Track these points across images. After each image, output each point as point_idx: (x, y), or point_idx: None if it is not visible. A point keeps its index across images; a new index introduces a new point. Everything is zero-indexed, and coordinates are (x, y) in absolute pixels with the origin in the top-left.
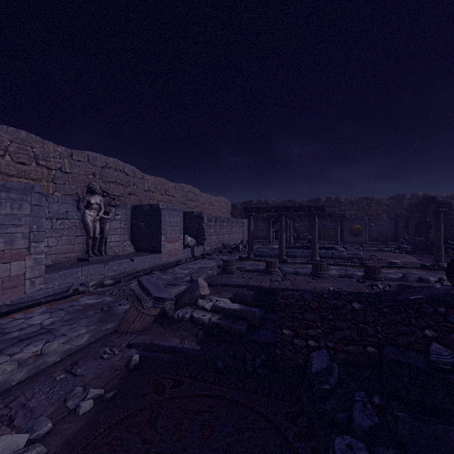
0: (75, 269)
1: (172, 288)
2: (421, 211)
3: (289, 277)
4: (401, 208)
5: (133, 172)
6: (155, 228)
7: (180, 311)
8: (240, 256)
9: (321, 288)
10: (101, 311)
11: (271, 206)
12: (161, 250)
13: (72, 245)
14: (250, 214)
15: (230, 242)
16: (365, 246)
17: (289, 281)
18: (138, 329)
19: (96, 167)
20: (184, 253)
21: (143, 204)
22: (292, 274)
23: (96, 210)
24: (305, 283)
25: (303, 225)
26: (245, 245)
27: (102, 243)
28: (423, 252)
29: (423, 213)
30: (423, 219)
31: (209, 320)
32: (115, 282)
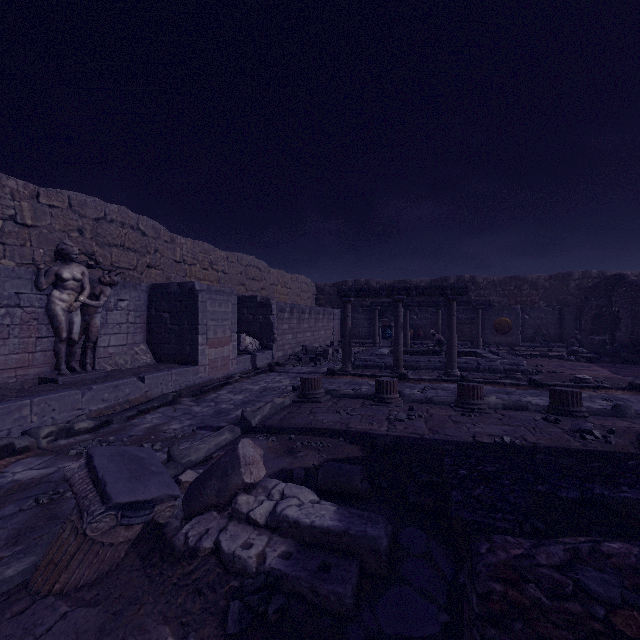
0: (16, 402)
1: (200, 440)
2: (602, 297)
3: (418, 409)
4: (567, 292)
5: (155, 231)
6: (188, 323)
7: (193, 527)
8: (331, 368)
9: (486, 437)
10: (33, 504)
11: (380, 287)
12: (197, 359)
13: (30, 353)
14: (347, 300)
15: (314, 344)
16: (518, 349)
17: (420, 419)
18: (81, 582)
19: (84, 218)
20: (238, 363)
21: (168, 283)
22: (421, 402)
23: (73, 291)
24: (452, 424)
25: (423, 318)
26: (337, 349)
27: (87, 350)
28: (613, 360)
29: (604, 299)
30: (604, 309)
31: (260, 563)
32: (100, 425)
